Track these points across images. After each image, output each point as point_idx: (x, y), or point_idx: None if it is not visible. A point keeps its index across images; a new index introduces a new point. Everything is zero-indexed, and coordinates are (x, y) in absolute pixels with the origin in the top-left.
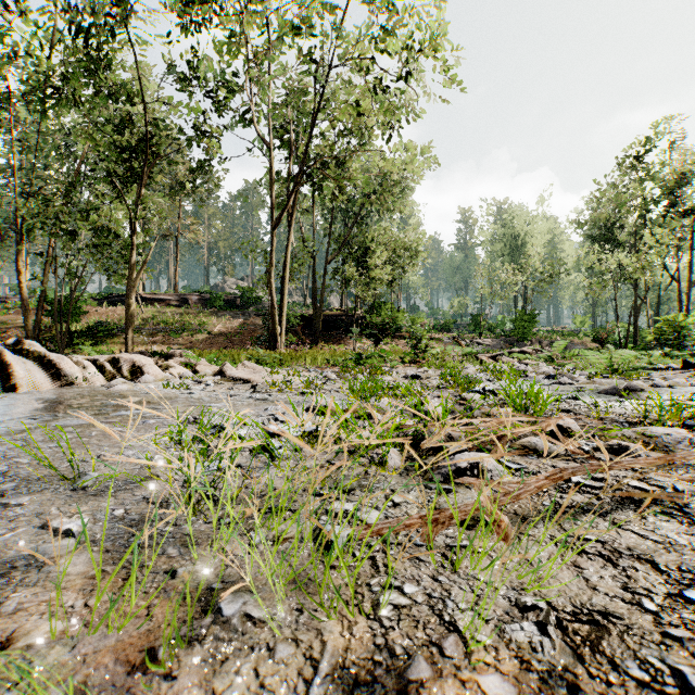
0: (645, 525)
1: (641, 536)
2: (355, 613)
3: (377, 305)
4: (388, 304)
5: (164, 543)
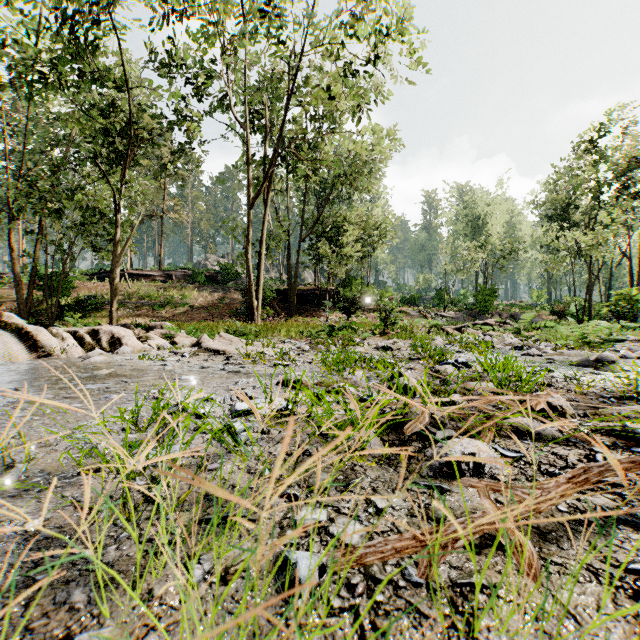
0: None
1: None
2: None
3: (348, 280)
4: (358, 279)
5: (73, 580)
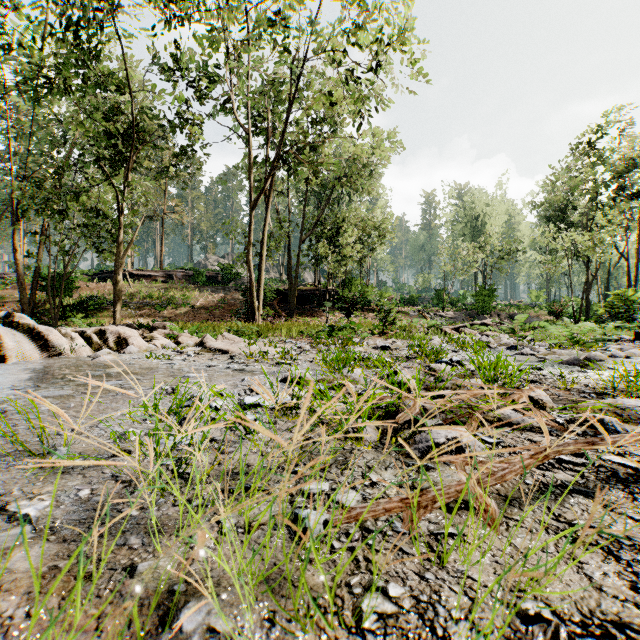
0: (638, 507)
1: (636, 522)
2: (335, 625)
3: (348, 281)
4: (358, 280)
5: (127, 531)
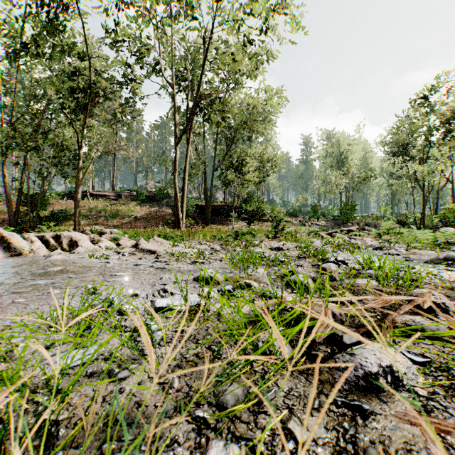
0: None
1: None
2: None
3: (248, 199)
4: (255, 198)
5: None
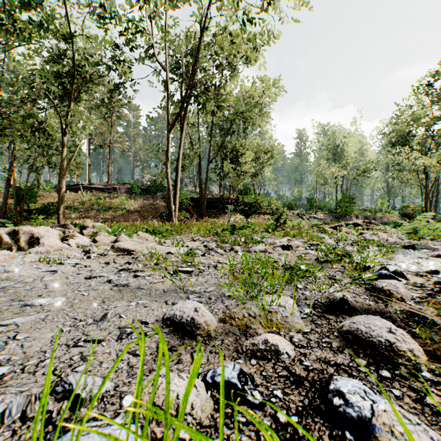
0: None
1: None
2: None
3: (244, 191)
4: (252, 191)
5: None
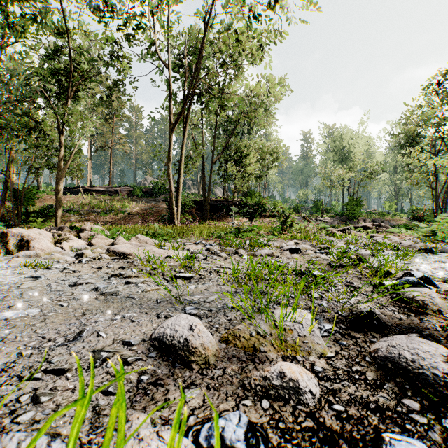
0: None
1: None
2: None
3: (249, 194)
4: (256, 193)
5: None
